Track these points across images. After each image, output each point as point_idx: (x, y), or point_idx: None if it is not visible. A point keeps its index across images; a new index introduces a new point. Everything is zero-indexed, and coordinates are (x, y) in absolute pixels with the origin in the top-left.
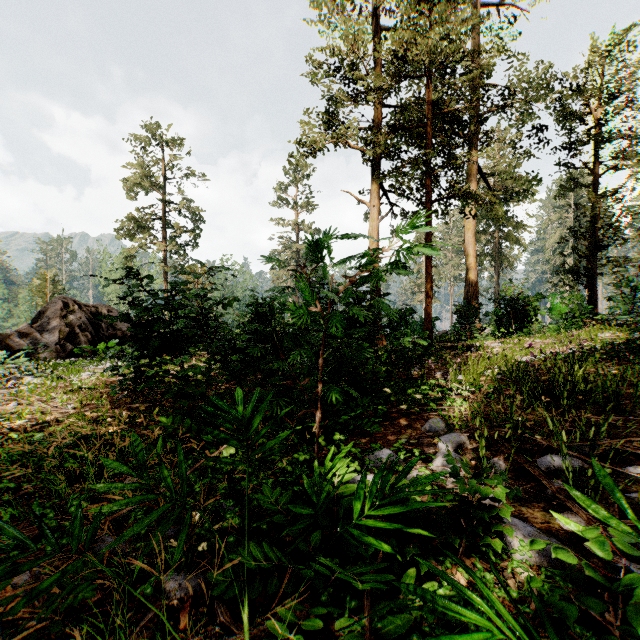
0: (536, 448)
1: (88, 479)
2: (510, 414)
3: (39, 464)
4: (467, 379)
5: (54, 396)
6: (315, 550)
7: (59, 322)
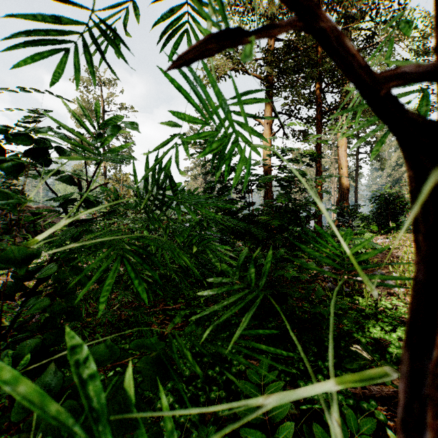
0: None
1: None
2: None
3: None
4: None
5: None
6: None
7: None
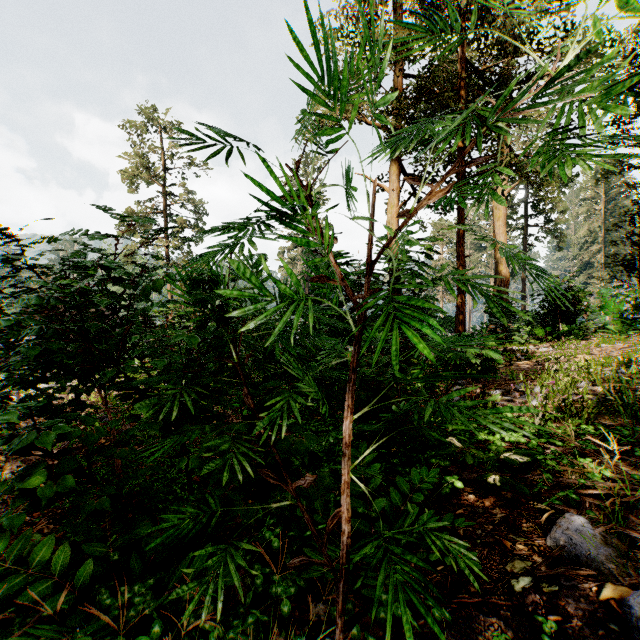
0: None
1: None
2: None
3: None
4: (553, 407)
5: None
6: None
7: None
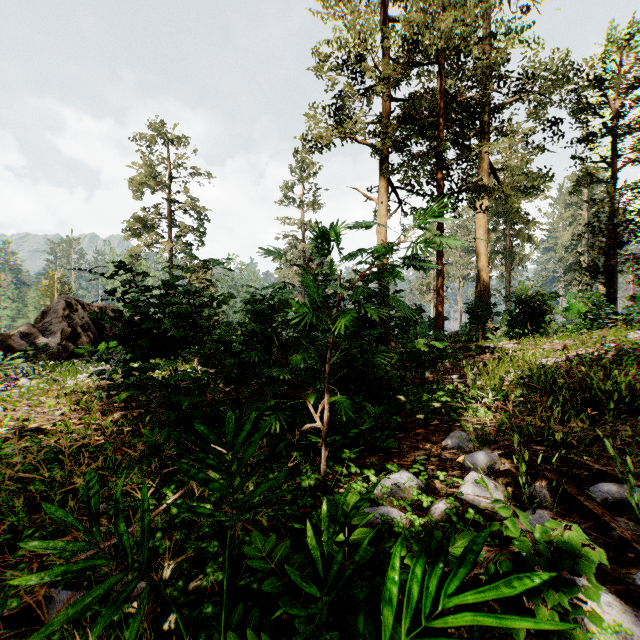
0: (586, 473)
1: (57, 504)
2: (548, 429)
3: (1, 486)
4: (487, 384)
5: (43, 401)
6: (320, 626)
7: (61, 322)
